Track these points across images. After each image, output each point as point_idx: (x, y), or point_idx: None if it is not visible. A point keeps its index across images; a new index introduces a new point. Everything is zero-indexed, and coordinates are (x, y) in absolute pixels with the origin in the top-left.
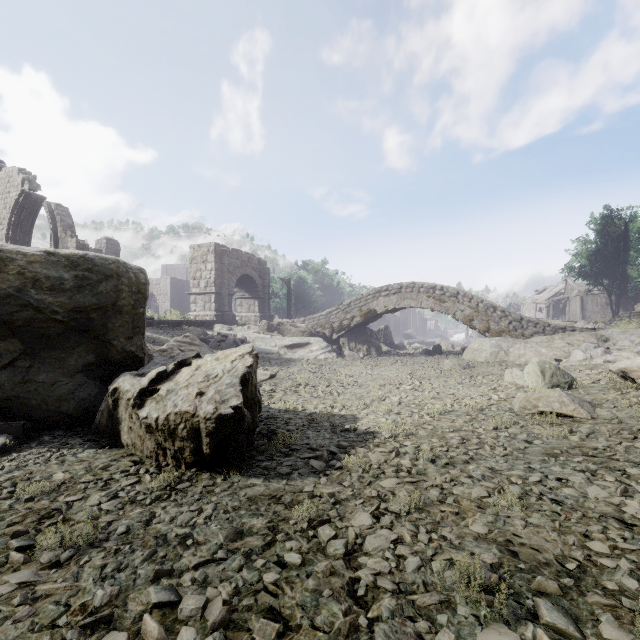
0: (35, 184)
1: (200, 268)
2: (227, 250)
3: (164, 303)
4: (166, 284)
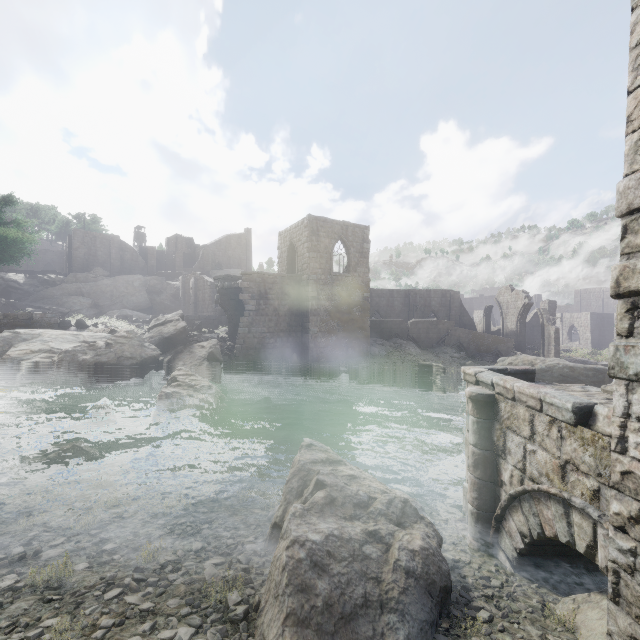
0: (529, 297)
1: None
2: None
3: (584, 333)
4: (586, 318)
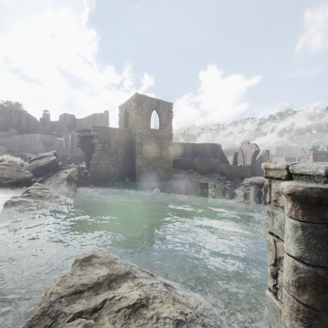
0: (258, 147)
1: (305, 160)
2: (318, 153)
3: None
4: (283, 160)
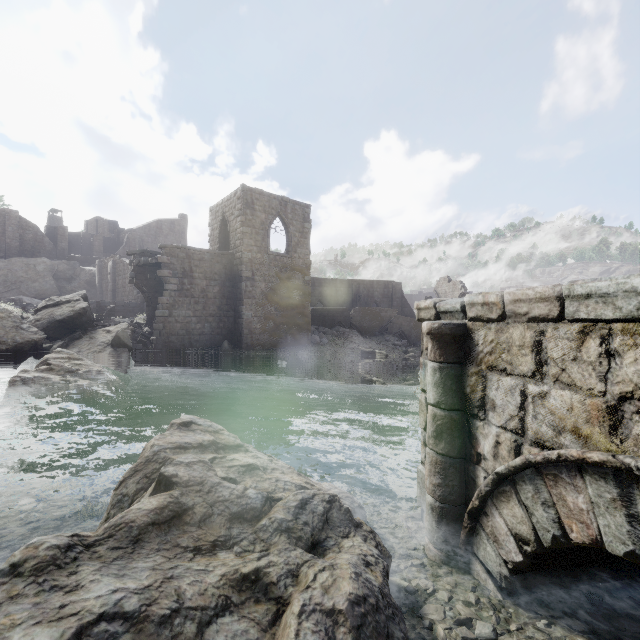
0: (465, 287)
1: None
2: None
3: None
4: None
